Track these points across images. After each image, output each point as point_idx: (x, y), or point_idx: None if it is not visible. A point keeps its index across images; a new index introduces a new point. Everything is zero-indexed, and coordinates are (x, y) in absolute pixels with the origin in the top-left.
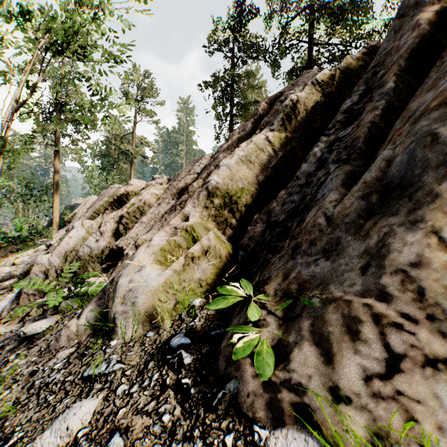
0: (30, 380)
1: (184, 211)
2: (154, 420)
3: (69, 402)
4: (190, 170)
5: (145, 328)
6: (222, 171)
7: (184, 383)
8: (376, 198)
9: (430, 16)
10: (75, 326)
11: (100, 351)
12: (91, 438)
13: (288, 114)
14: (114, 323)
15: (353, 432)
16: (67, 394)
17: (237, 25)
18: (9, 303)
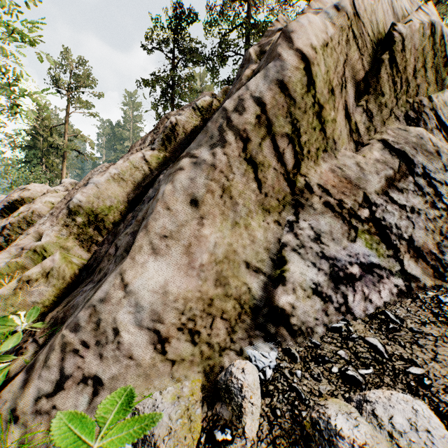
0: None
1: (41, 229)
2: None
3: None
4: (89, 179)
5: None
6: (89, 189)
7: None
8: None
9: (249, 73)
10: None
11: None
12: None
13: (168, 135)
14: None
15: (6, 446)
16: None
17: (177, 27)
18: None
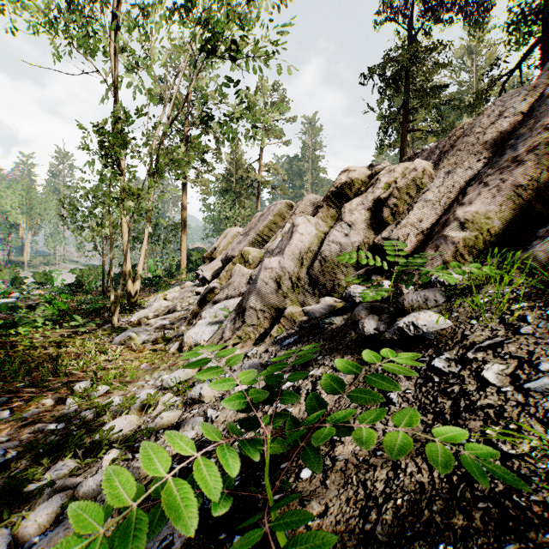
0: None
1: None
2: None
3: None
4: (501, 113)
5: None
6: None
7: None
8: None
9: None
10: None
11: None
12: None
13: None
14: None
15: None
16: None
17: None
18: (227, 322)
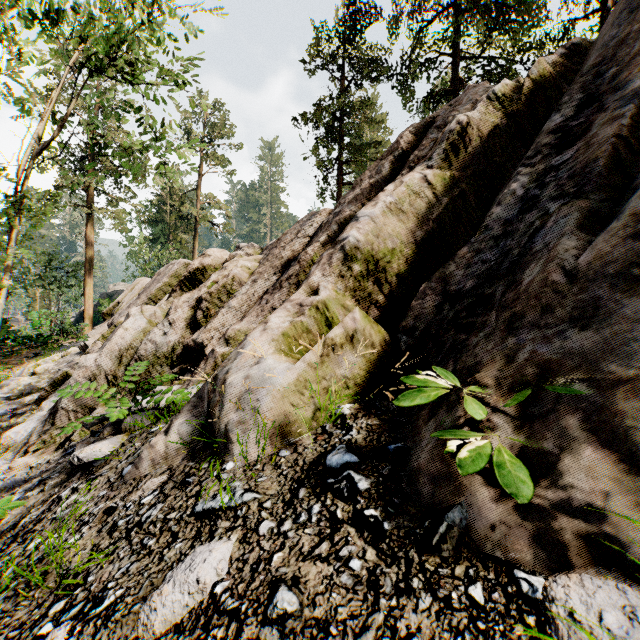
0: (107, 521)
1: (310, 282)
2: (337, 568)
3: (183, 547)
4: (298, 232)
5: (274, 445)
6: (363, 224)
7: (369, 515)
8: None
9: None
10: (163, 445)
11: (212, 478)
12: (239, 596)
13: (453, 144)
14: (227, 438)
15: None
16: (175, 536)
17: (350, 32)
18: (39, 423)
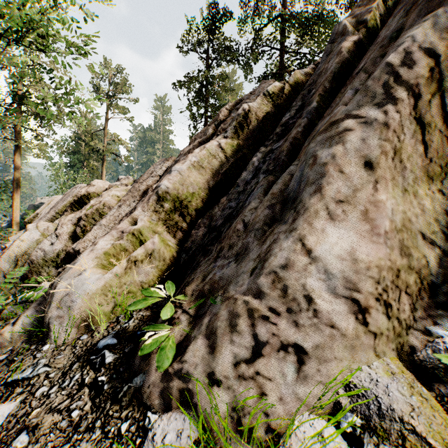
0: None
1: (134, 215)
2: (64, 417)
3: None
4: (152, 173)
5: (80, 331)
6: (173, 176)
7: (100, 380)
8: (279, 208)
9: (350, 45)
10: (10, 333)
11: (31, 356)
12: None
13: (240, 123)
14: (49, 327)
15: (218, 409)
16: None
17: (212, 27)
18: None
